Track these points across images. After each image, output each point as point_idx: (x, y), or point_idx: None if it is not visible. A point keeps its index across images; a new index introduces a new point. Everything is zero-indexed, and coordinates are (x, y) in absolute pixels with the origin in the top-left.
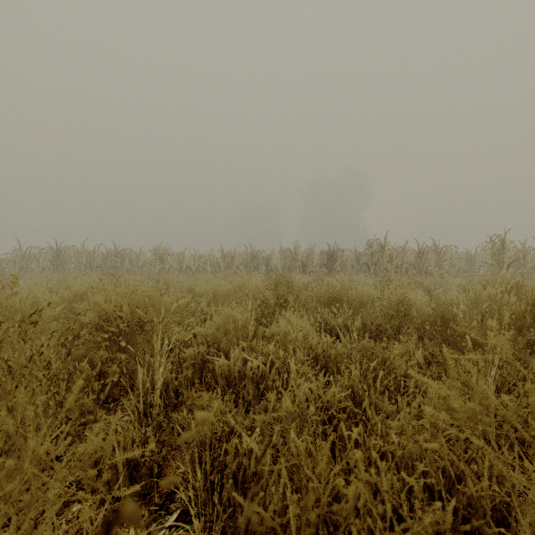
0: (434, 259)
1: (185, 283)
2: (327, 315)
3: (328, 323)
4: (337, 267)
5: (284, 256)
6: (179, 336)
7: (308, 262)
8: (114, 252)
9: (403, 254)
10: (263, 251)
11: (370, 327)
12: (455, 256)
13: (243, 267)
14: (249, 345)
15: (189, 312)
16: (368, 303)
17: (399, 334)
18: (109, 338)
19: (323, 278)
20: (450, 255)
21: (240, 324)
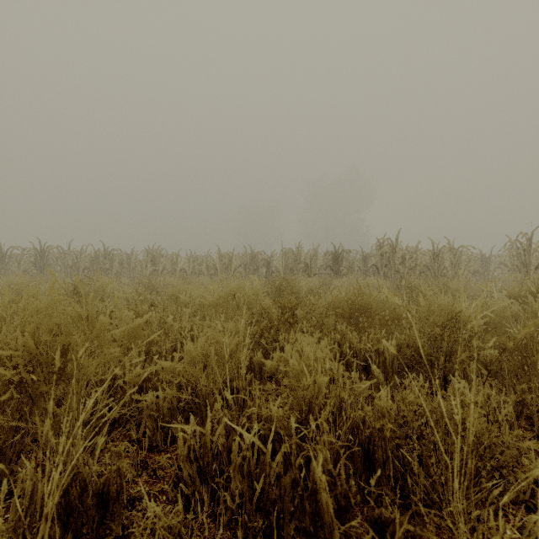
0: (450, 260)
1: (169, 289)
2: (349, 335)
3: (351, 345)
4: (343, 269)
5: (286, 257)
6: (130, 376)
7: (312, 264)
8: (102, 253)
9: (416, 255)
10: (264, 252)
11: (408, 350)
12: (470, 257)
13: (242, 269)
14: (241, 384)
15: (167, 327)
16: (404, 317)
17: (451, 362)
18: (1, 390)
19: (330, 282)
20: (466, 256)
21: (227, 354)
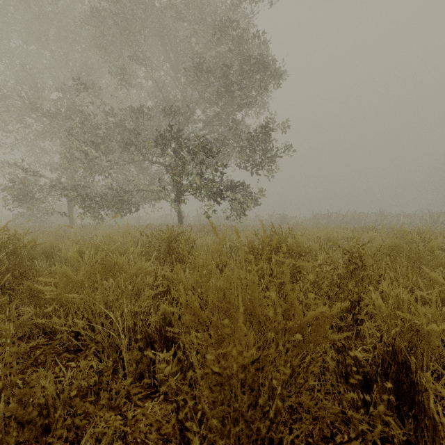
0: None
1: None
2: None
3: None
4: None
5: None
6: None
7: None
8: (356, 215)
9: None
10: None
11: None
12: None
13: None
14: None
15: None
16: None
17: None
18: None
19: None
20: None
21: None
